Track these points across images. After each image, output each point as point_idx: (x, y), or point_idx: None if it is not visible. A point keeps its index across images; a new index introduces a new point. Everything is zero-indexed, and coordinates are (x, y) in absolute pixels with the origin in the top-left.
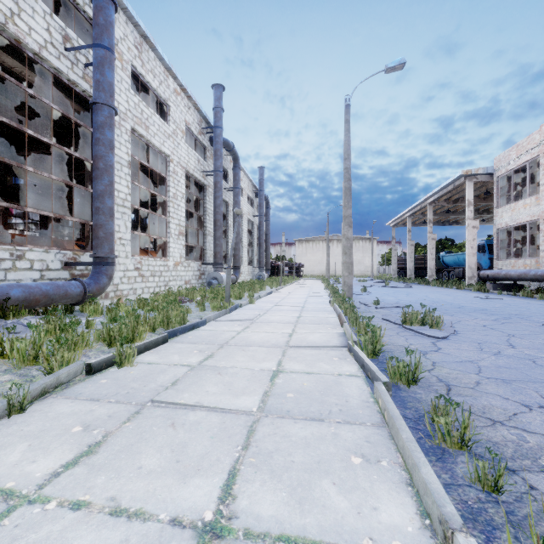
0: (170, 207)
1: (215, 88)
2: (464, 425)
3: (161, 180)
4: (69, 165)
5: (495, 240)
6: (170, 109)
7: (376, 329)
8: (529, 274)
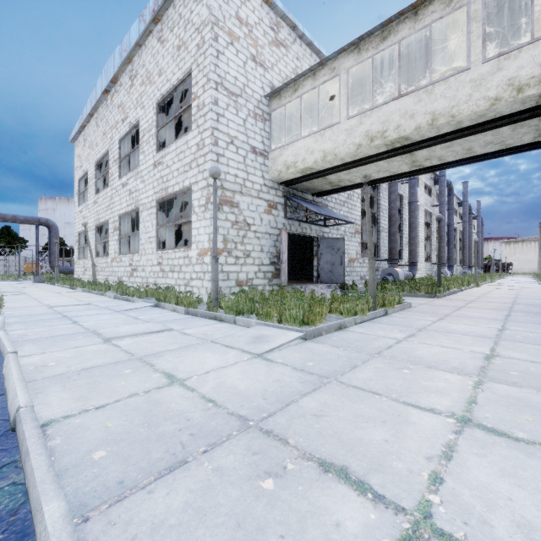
0: None
1: (464, 183)
2: None
3: None
4: (364, 218)
5: None
6: None
7: None
8: None
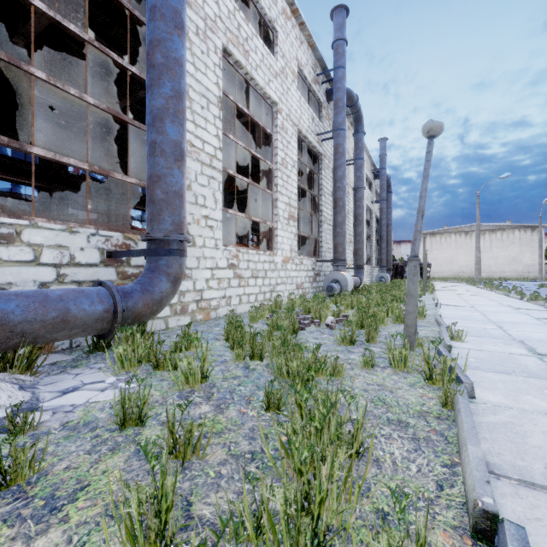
0: (277, 178)
1: (335, 14)
2: None
3: (264, 145)
4: None
5: None
6: (277, 36)
7: None
8: None
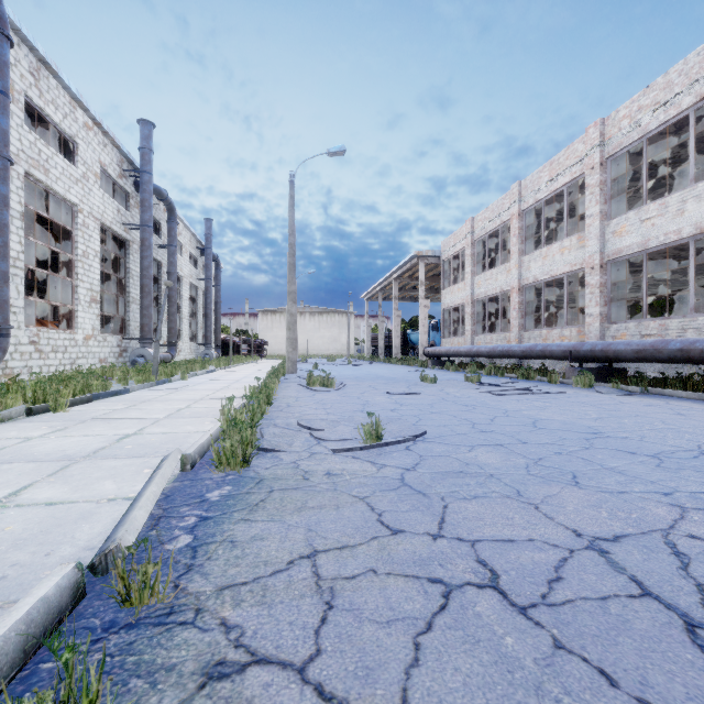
0: (78, 268)
1: (142, 124)
2: (261, 407)
3: (64, 232)
4: None
5: (441, 320)
6: (78, 147)
7: (273, 385)
8: (451, 351)
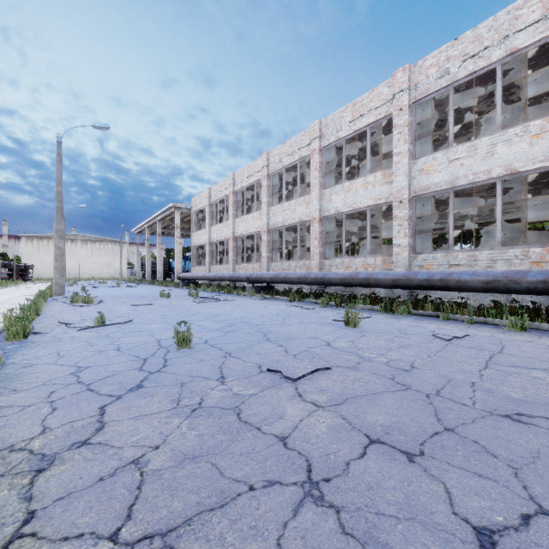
0: None
1: None
2: (32, 315)
3: None
4: None
5: (192, 254)
6: None
7: (40, 303)
8: (194, 276)
